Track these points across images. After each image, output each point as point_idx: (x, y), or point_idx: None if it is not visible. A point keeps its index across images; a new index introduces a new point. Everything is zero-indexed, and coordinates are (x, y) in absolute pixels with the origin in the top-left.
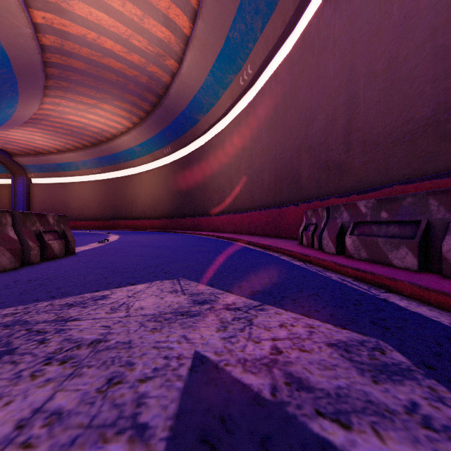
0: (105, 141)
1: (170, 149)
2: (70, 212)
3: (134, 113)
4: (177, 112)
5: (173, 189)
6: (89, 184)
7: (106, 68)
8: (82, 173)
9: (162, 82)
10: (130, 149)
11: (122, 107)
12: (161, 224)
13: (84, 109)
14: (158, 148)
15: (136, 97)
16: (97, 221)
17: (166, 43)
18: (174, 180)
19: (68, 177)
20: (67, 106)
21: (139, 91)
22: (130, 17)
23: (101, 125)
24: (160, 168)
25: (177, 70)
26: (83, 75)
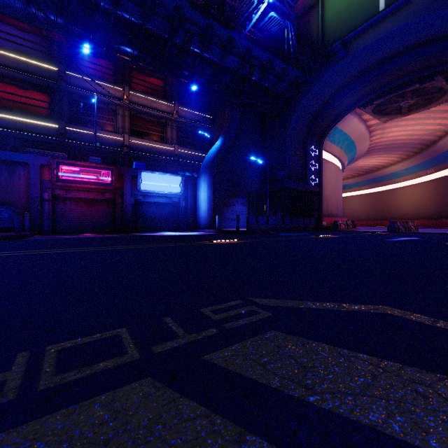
0: (375, 170)
1: (433, 171)
2: (344, 215)
3: (404, 154)
4: (442, 151)
5: (436, 198)
6: (358, 197)
7: (394, 144)
8: (353, 190)
9: (431, 140)
10: (395, 172)
11: (396, 153)
12: (424, 223)
13: (370, 159)
14: (421, 170)
15: (408, 148)
16: (365, 221)
17: (437, 129)
18: (437, 192)
19: (343, 193)
20: (361, 161)
21: (412, 146)
22: (416, 128)
23: (376, 163)
24: (422, 183)
25: (444, 135)
26: (379, 149)
